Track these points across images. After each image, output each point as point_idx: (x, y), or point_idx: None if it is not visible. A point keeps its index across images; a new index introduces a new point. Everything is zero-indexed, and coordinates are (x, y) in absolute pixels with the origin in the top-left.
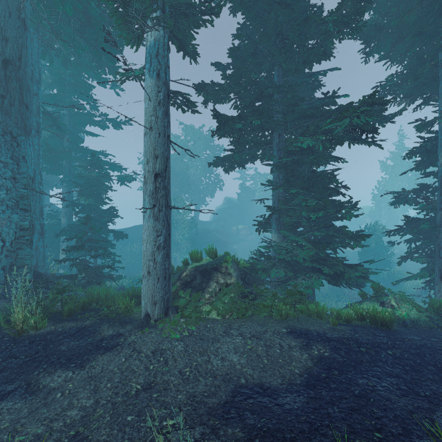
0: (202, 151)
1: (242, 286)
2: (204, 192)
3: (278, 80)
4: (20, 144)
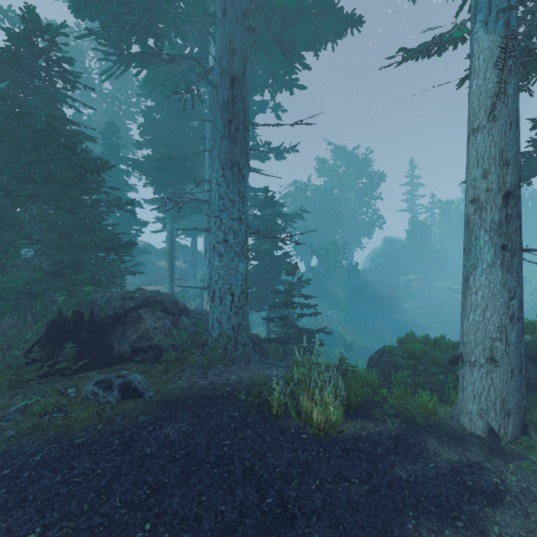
0: (357, 179)
1: None
2: (360, 231)
3: None
4: (244, 178)
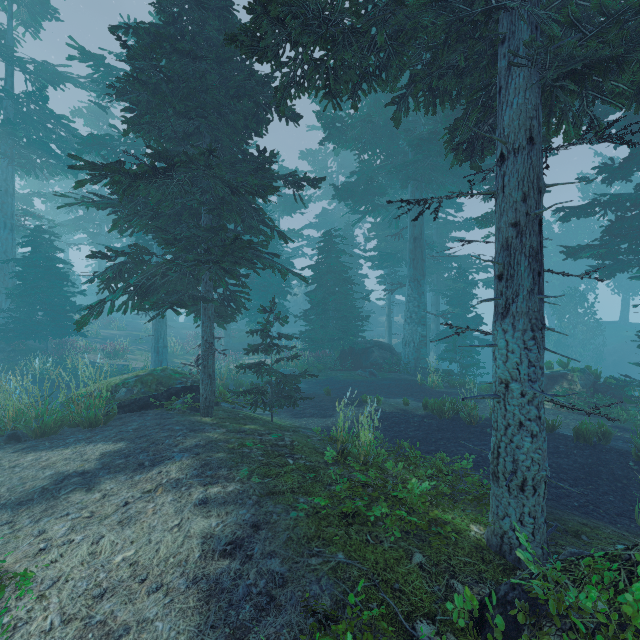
0: None
1: (584, 391)
2: None
3: None
4: (421, 285)
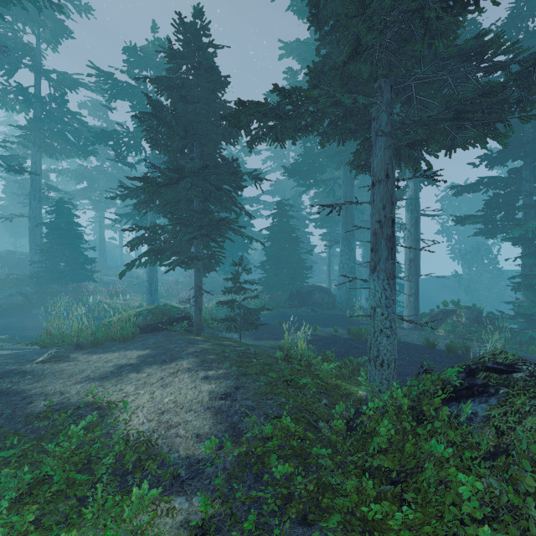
0: None
1: (467, 323)
2: None
3: (525, 168)
4: (351, 243)
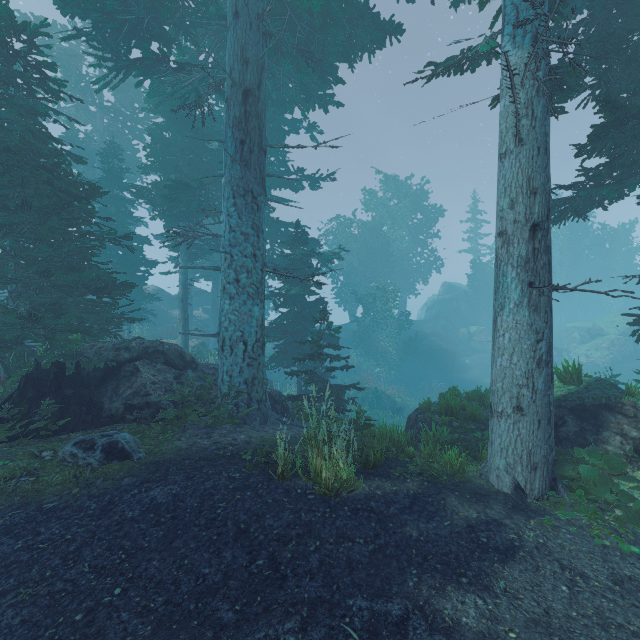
0: (411, 213)
1: None
2: (414, 275)
3: None
4: (260, 208)
